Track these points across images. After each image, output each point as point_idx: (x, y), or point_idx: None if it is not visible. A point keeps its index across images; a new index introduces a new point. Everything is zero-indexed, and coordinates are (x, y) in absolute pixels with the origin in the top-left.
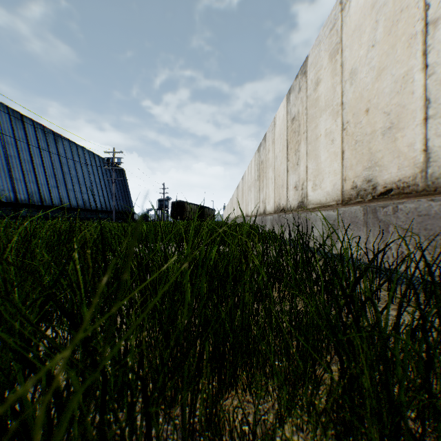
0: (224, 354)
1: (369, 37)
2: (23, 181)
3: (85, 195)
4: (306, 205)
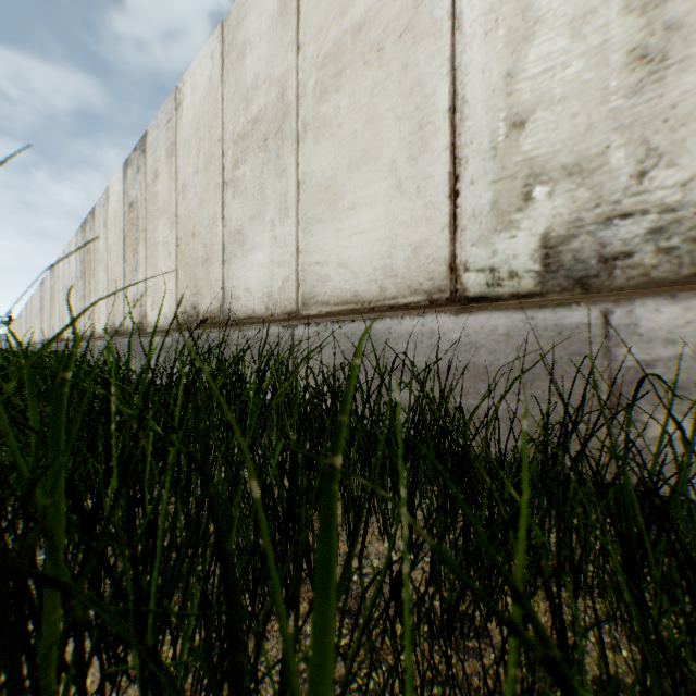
0: None
1: (195, 161)
2: None
3: None
4: (146, 328)
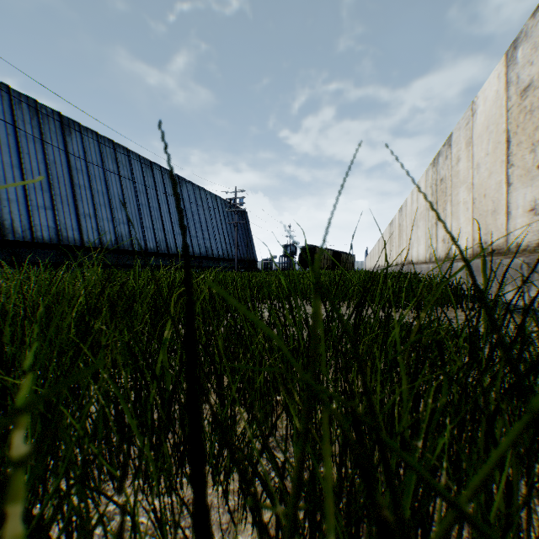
0: None
1: None
2: (151, 229)
3: (207, 242)
4: None
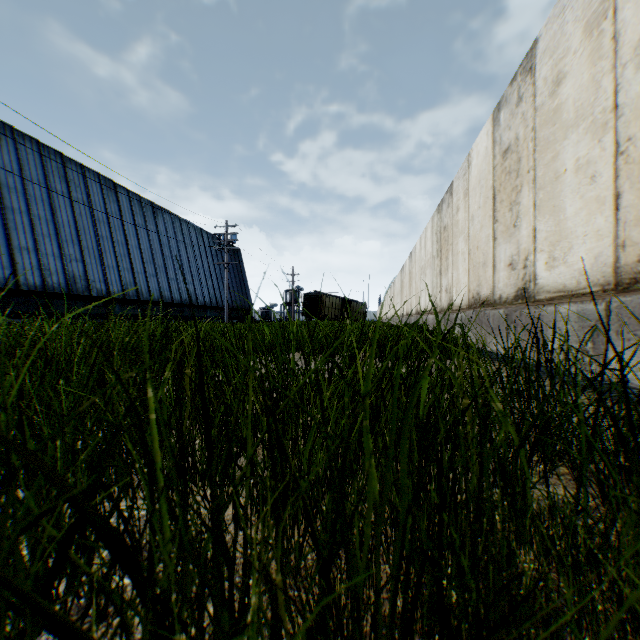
0: (461, 633)
1: None
2: (115, 269)
3: (190, 286)
4: (534, 294)
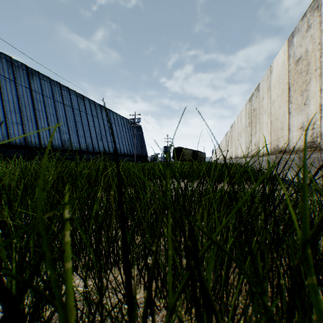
0: None
1: None
2: (83, 137)
3: (117, 144)
4: (320, 145)
